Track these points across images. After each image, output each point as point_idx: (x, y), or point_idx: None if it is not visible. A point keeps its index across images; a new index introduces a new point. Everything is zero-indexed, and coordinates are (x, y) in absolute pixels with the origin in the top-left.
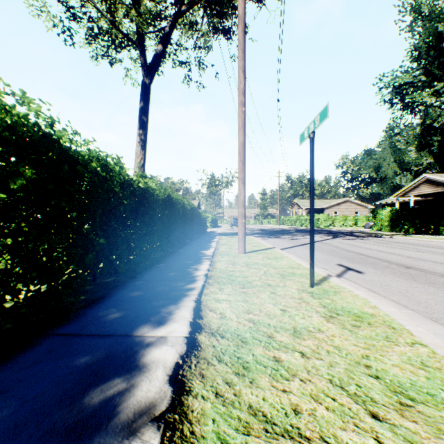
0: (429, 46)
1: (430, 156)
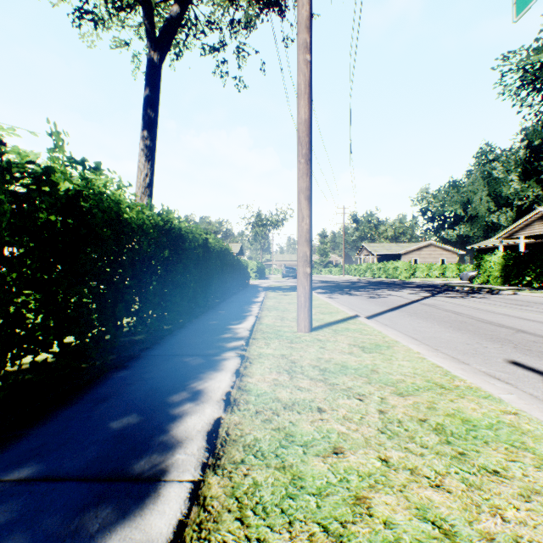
0: None
1: (538, 187)
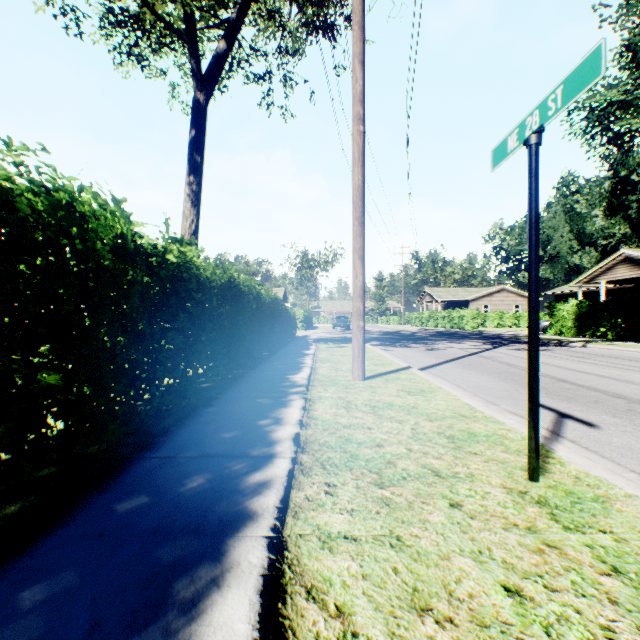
0: None
1: (625, 224)
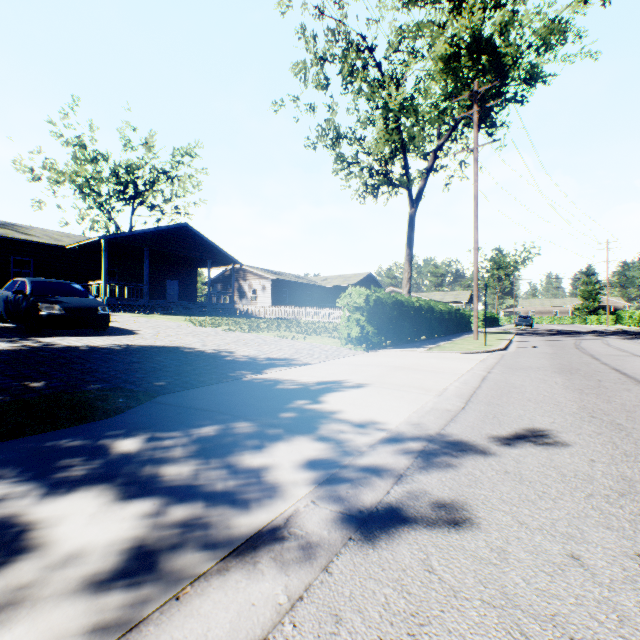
0: None
1: None
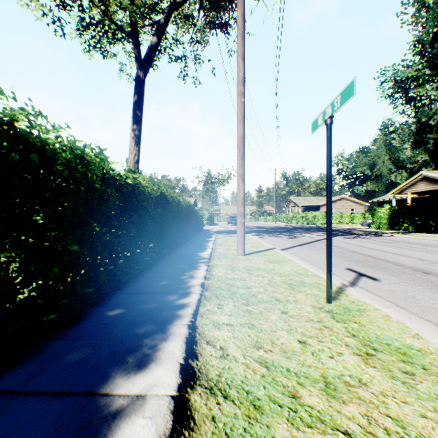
0: (432, 39)
1: (425, 154)
